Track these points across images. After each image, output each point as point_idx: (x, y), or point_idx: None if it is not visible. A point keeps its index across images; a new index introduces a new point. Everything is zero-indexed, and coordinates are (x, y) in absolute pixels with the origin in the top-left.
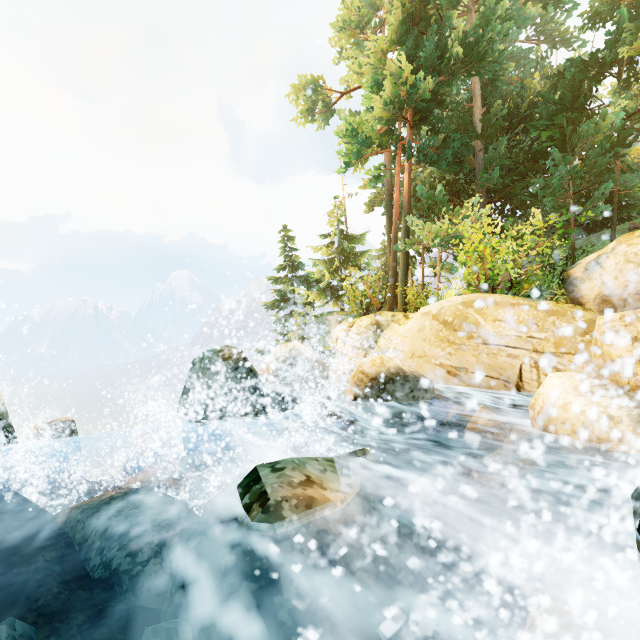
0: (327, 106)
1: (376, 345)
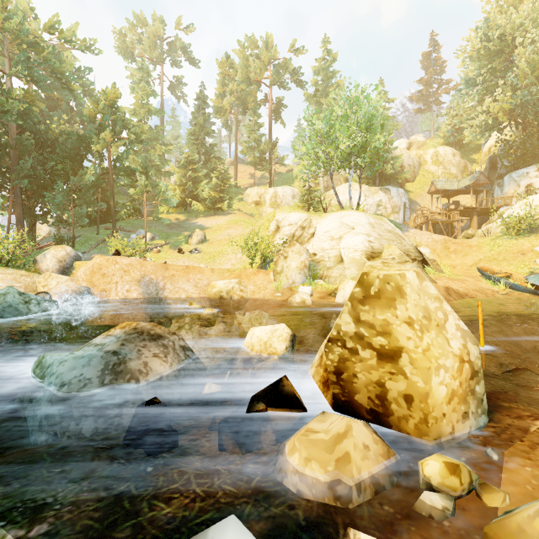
0: None
1: None
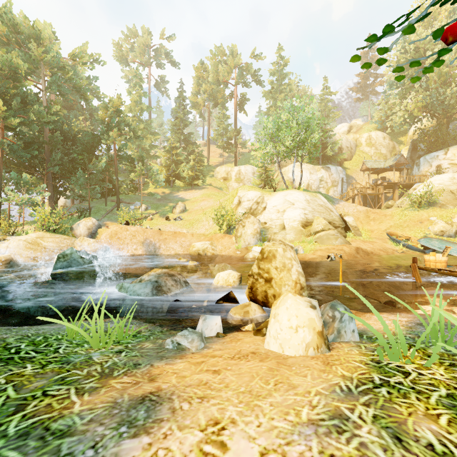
0: None
1: None
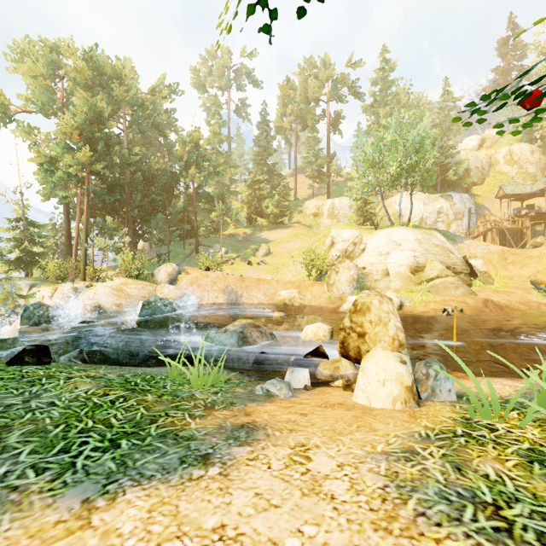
0: (6, 112)
1: (76, 299)
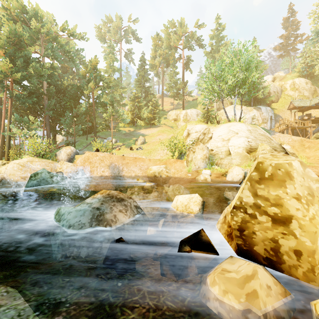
0: None
1: None
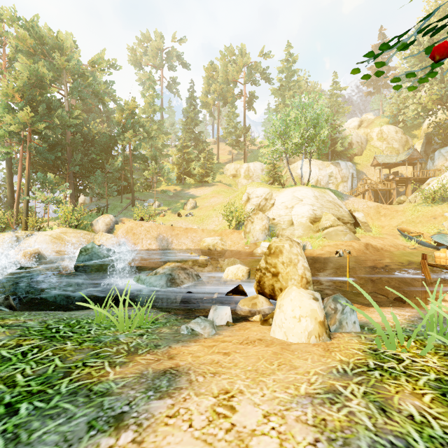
0: None
1: (17, 247)
